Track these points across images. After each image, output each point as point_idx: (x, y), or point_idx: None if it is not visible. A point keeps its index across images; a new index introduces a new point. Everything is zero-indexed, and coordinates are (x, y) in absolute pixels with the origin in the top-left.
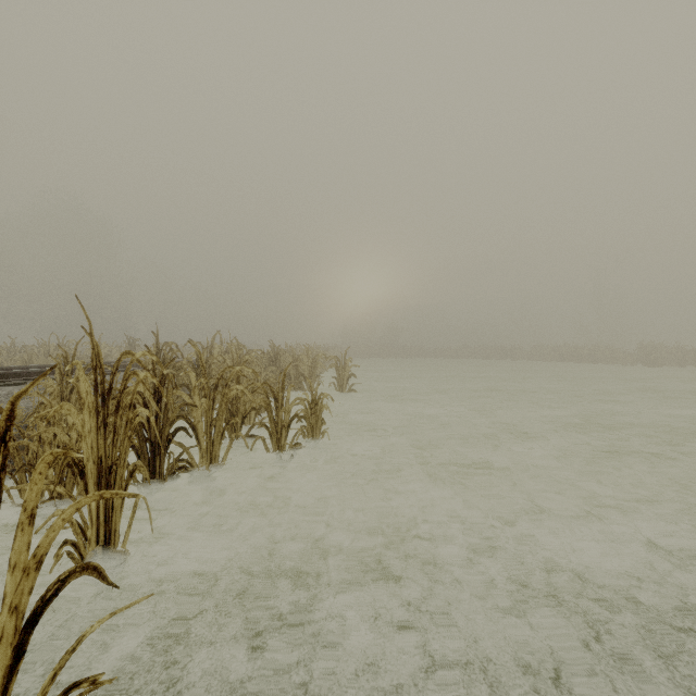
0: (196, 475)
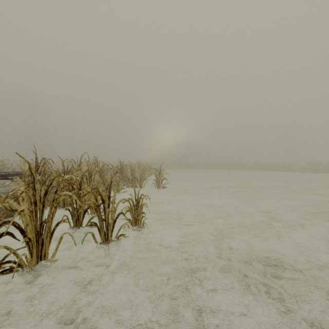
0: (24, 273)
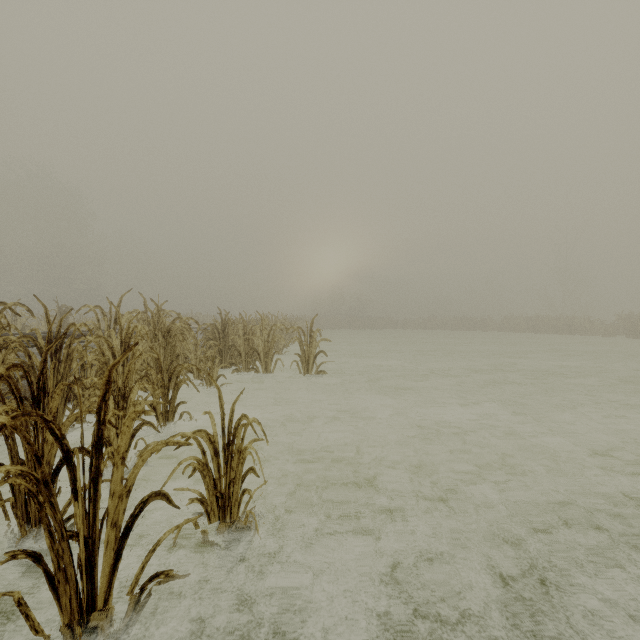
0: None
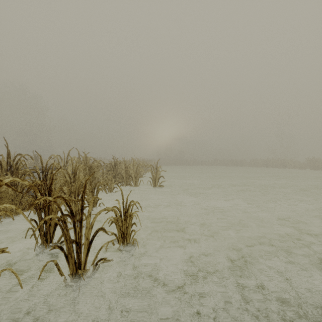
0: None
